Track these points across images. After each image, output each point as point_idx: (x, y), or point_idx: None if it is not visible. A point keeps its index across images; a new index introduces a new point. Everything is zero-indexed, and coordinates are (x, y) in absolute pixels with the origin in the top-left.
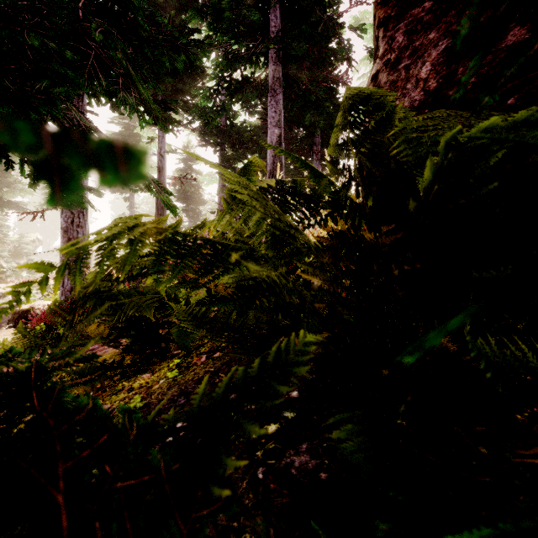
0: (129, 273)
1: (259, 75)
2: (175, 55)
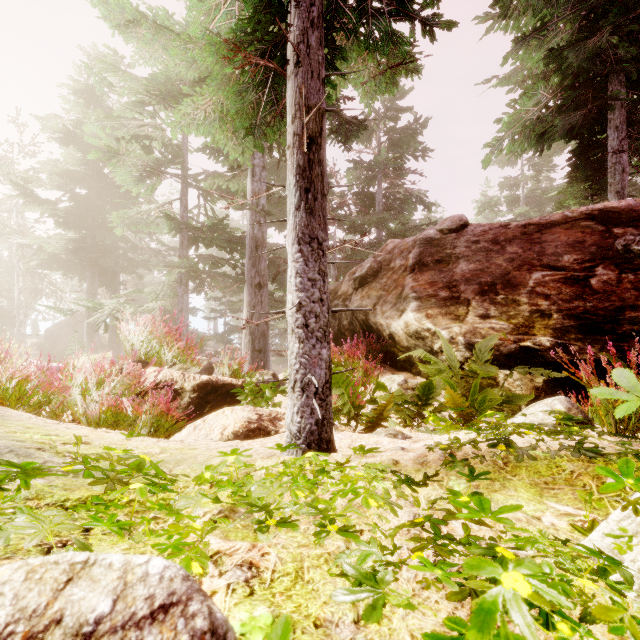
0: None
1: None
2: None
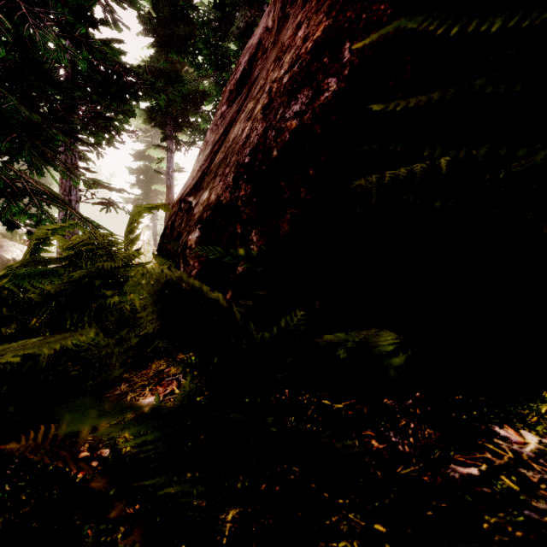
0: None
1: None
2: (156, 95)
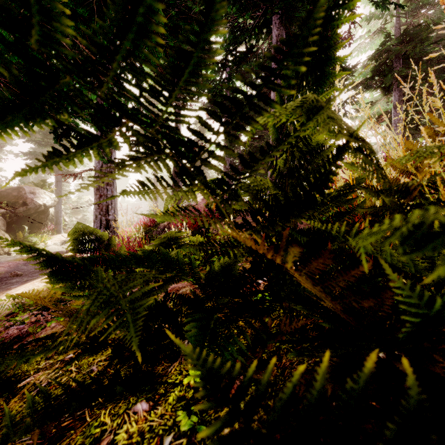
0: (152, 226)
1: (262, 43)
2: None
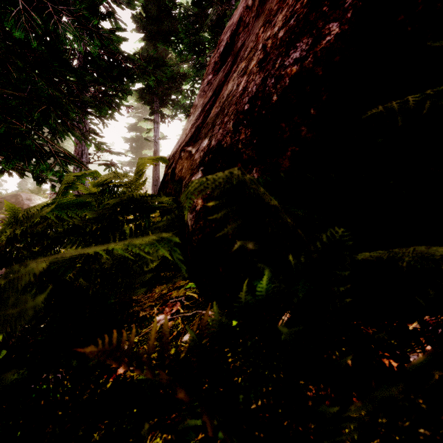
0: None
1: None
2: (147, 77)
